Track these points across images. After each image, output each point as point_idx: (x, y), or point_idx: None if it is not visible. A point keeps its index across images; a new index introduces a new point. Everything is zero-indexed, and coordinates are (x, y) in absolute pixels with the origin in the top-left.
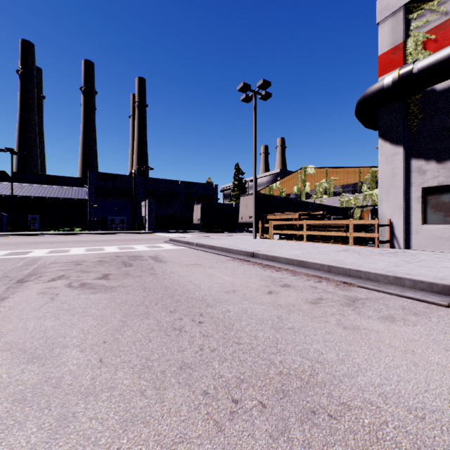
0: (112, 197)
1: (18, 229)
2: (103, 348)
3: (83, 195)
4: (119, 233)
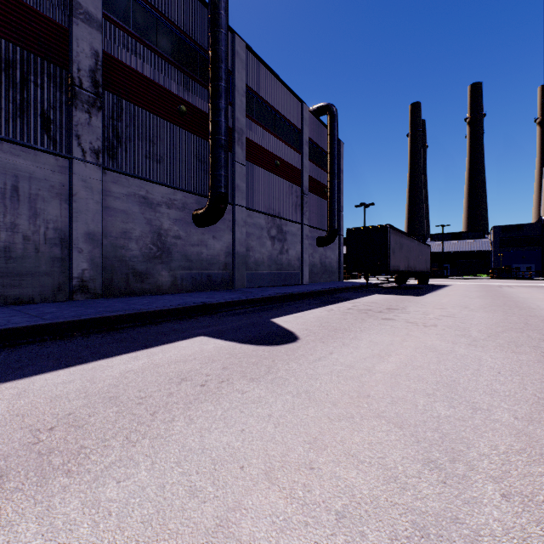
0: (516, 247)
1: (438, 275)
2: (539, 289)
3: (486, 246)
4: (527, 279)
